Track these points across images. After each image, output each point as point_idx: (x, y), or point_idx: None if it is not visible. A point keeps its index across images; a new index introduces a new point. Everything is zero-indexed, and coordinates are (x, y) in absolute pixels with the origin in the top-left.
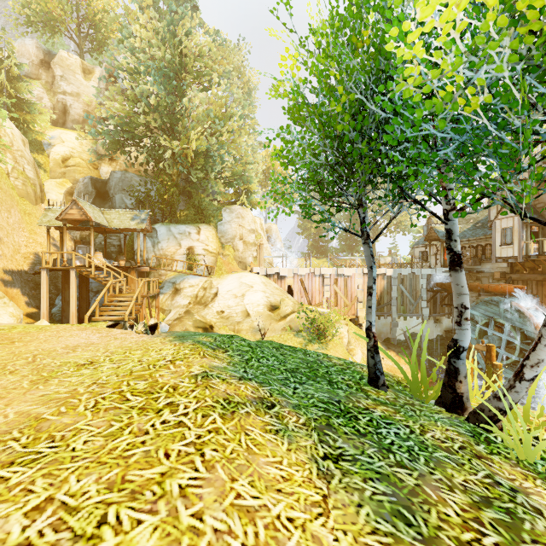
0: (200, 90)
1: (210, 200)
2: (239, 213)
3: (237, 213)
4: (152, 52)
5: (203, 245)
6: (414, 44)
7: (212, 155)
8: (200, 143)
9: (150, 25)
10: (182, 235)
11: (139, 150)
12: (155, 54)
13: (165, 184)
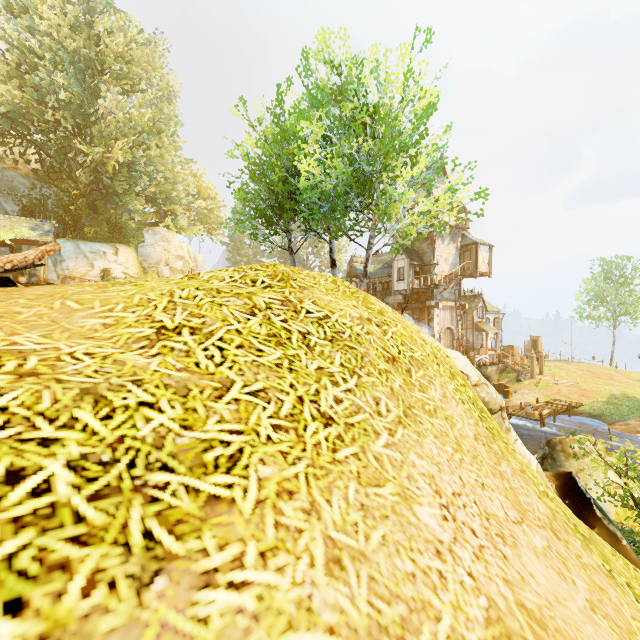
0: (120, 92)
1: (129, 218)
2: (164, 236)
3: (162, 236)
4: (65, 42)
5: (122, 267)
6: (312, 154)
7: (138, 170)
8: (123, 154)
9: (56, 4)
10: (95, 254)
11: (24, 144)
12: (69, 45)
13: (73, 193)
